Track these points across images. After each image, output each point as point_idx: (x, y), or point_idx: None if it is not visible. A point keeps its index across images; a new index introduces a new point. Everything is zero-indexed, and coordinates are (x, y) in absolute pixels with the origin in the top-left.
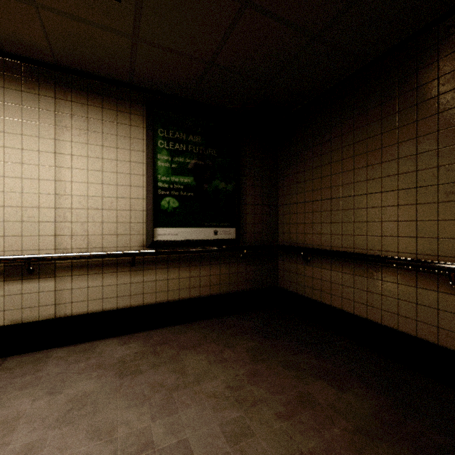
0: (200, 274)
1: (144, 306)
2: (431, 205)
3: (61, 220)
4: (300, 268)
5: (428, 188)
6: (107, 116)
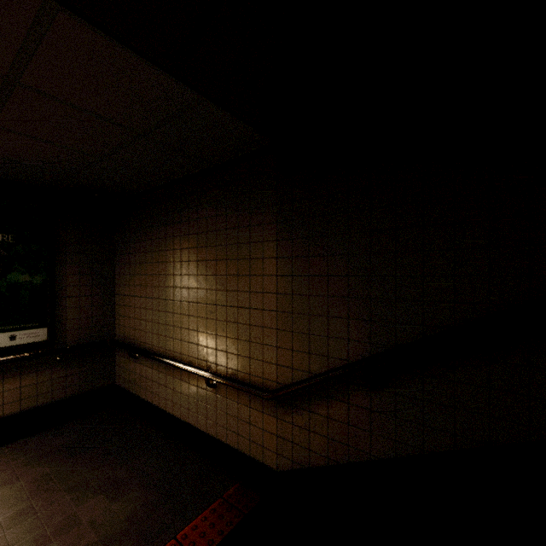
0: None
1: None
2: (204, 320)
3: None
4: (132, 365)
5: (202, 305)
6: None
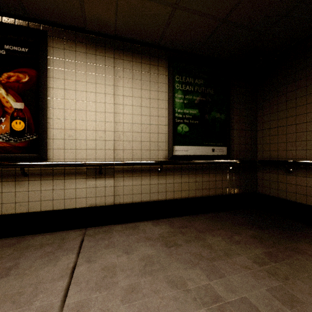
0: (202, 180)
1: (166, 201)
2: None
3: (117, 139)
4: (281, 177)
5: None
6: (144, 68)
